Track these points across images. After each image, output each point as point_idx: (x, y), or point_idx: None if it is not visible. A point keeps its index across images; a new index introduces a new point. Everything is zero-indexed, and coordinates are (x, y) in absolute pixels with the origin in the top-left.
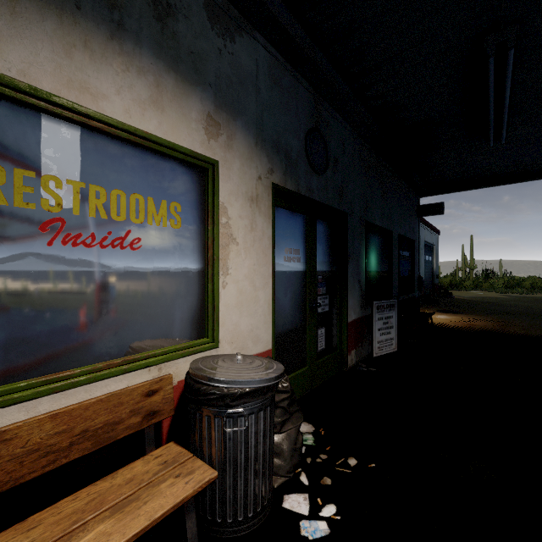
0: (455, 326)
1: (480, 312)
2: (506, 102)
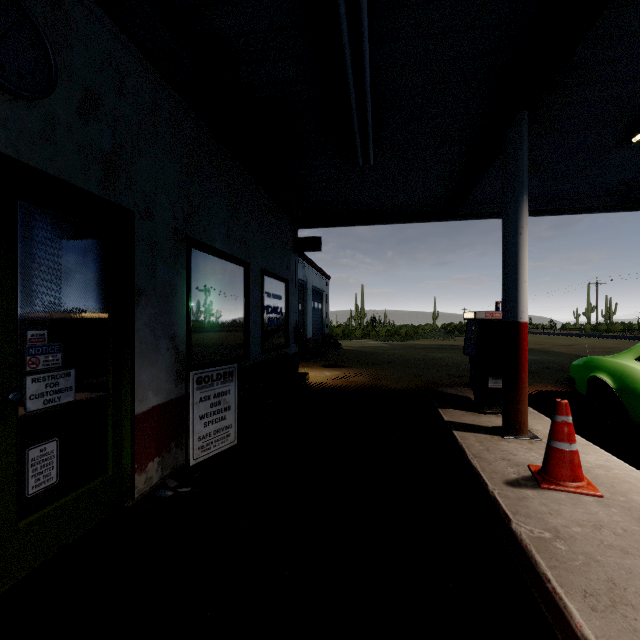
0: (333, 385)
1: (362, 365)
2: (368, 93)
